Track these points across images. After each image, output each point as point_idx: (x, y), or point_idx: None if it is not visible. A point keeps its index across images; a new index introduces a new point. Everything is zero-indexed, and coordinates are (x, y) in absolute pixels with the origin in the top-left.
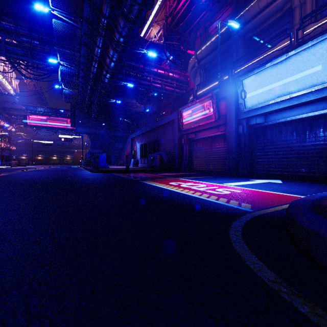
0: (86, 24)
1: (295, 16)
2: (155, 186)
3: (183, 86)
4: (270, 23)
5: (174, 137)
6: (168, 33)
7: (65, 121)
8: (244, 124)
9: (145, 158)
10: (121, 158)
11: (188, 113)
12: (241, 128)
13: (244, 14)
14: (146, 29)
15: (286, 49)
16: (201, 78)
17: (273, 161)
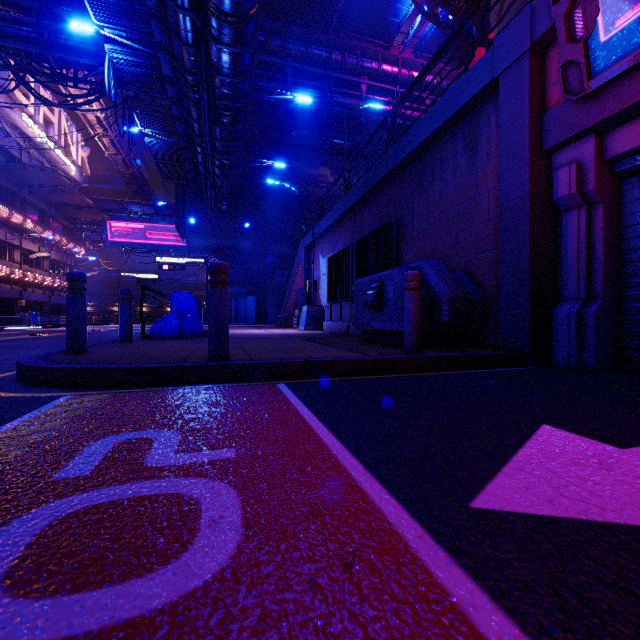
0: None
1: None
2: None
3: None
4: None
5: (487, 185)
6: None
7: None
8: None
9: (345, 300)
10: (283, 305)
11: None
12: None
13: None
14: None
15: None
16: None
17: None
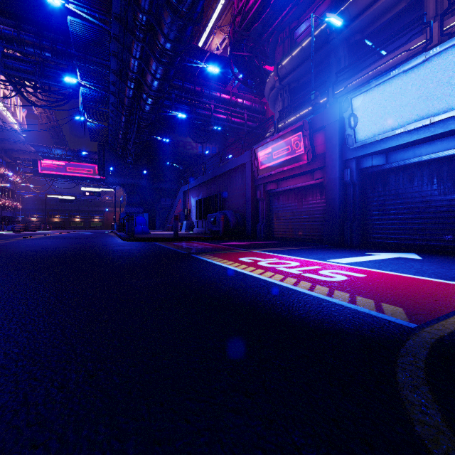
0: (117, 24)
1: (426, 7)
2: (215, 264)
3: (258, 118)
4: (387, 19)
5: (245, 189)
6: (236, 40)
7: (92, 168)
8: (354, 168)
9: (203, 219)
10: (169, 219)
11: (267, 152)
12: (349, 173)
13: (349, 6)
14: (206, 38)
15: (424, 47)
16: (283, 105)
17: (399, 223)
